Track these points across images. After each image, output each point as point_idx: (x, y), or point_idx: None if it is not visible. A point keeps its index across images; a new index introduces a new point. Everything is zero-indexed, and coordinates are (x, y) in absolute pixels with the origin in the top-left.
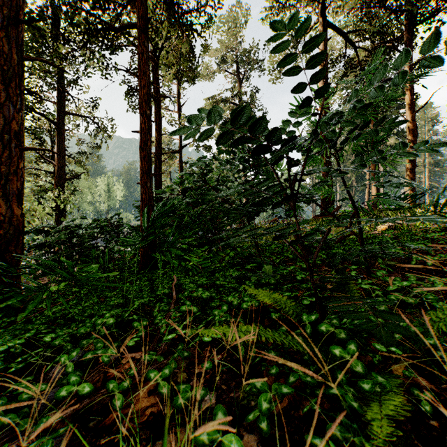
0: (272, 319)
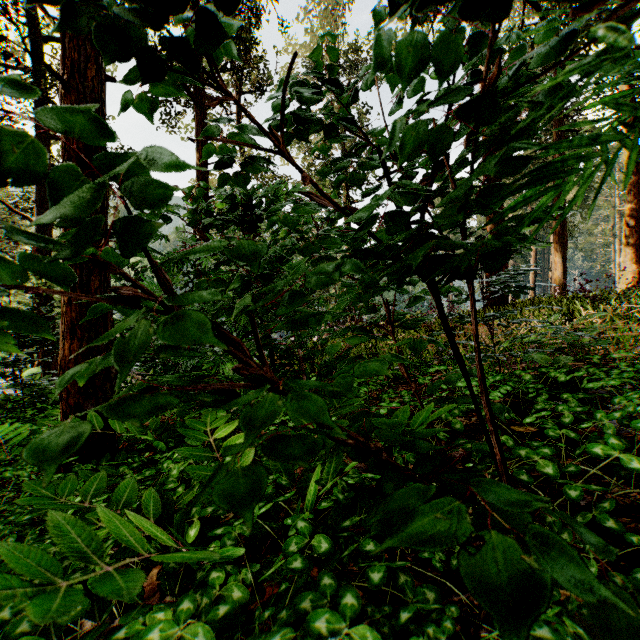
0: None
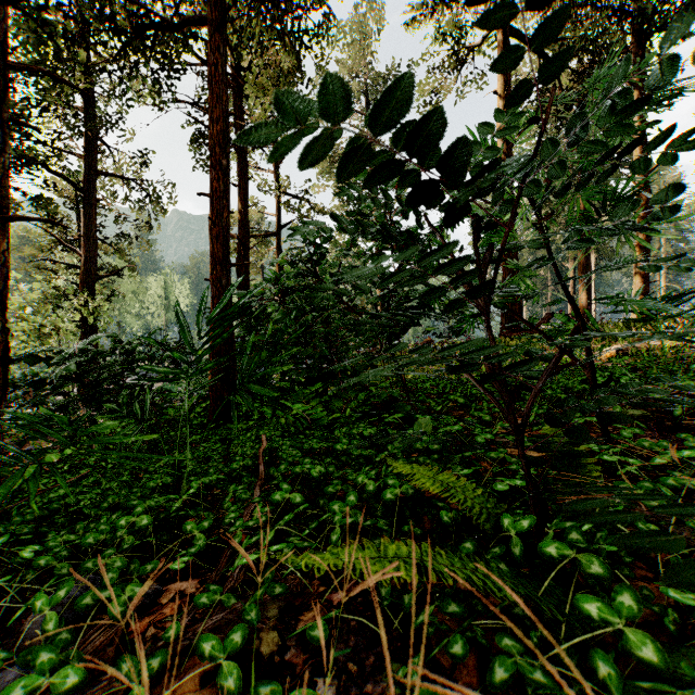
0: (443, 524)
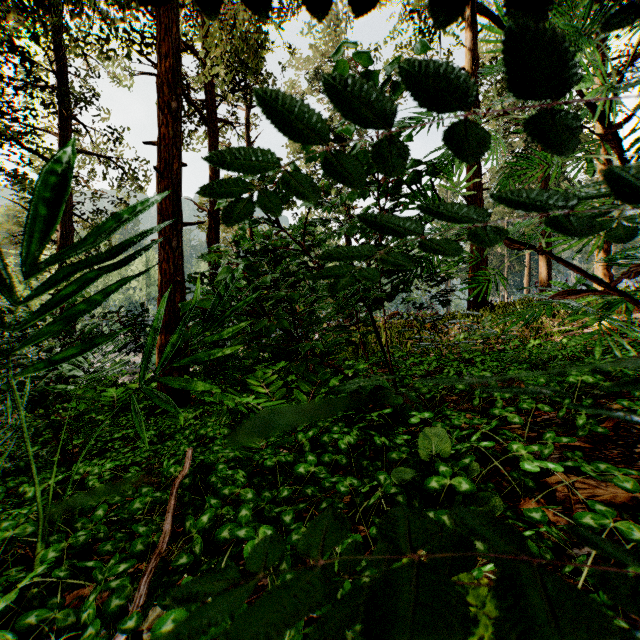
0: None
